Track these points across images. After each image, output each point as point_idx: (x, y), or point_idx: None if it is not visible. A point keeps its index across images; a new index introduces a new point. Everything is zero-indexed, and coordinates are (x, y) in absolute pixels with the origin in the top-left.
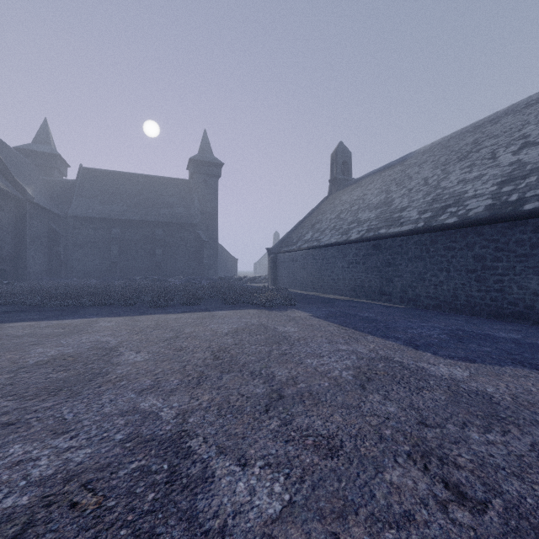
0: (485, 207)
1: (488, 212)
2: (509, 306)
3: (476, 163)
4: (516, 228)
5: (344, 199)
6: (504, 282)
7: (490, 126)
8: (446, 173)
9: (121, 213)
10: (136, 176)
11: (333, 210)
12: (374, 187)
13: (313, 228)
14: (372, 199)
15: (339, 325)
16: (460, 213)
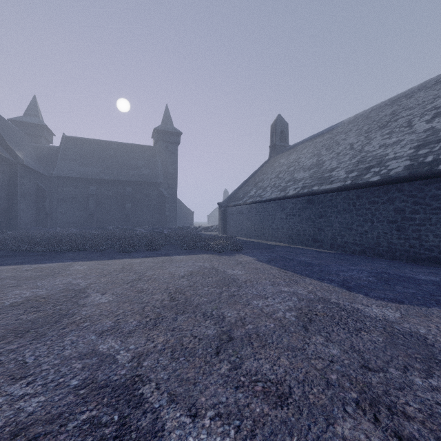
0: (404, 167)
1: (407, 171)
2: (426, 251)
3: (394, 131)
4: (432, 185)
5: (282, 161)
6: (421, 231)
7: (405, 100)
8: (369, 139)
9: (97, 174)
10: (110, 143)
11: (273, 171)
12: (307, 151)
13: (256, 186)
14: (306, 161)
15: (280, 268)
16: (382, 172)
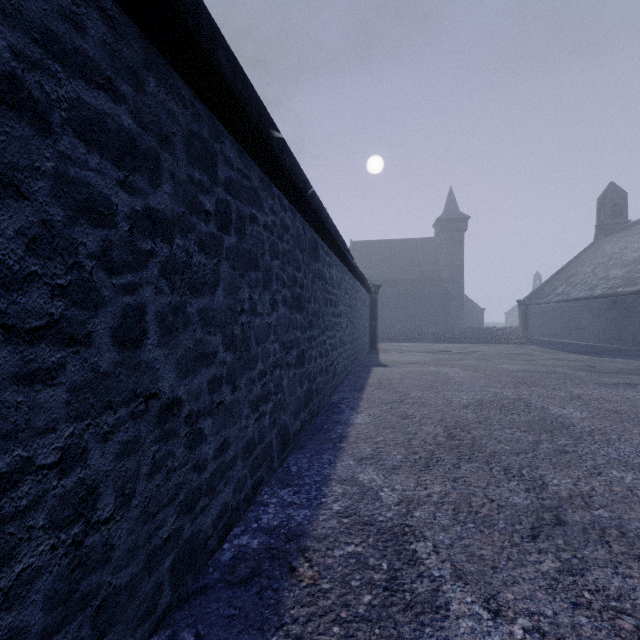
0: None
1: None
2: None
3: None
4: None
5: (606, 250)
6: None
7: None
8: None
9: (382, 275)
10: (390, 242)
11: (592, 262)
12: (637, 240)
13: (567, 281)
14: (628, 255)
15: (554, 350)
16: None
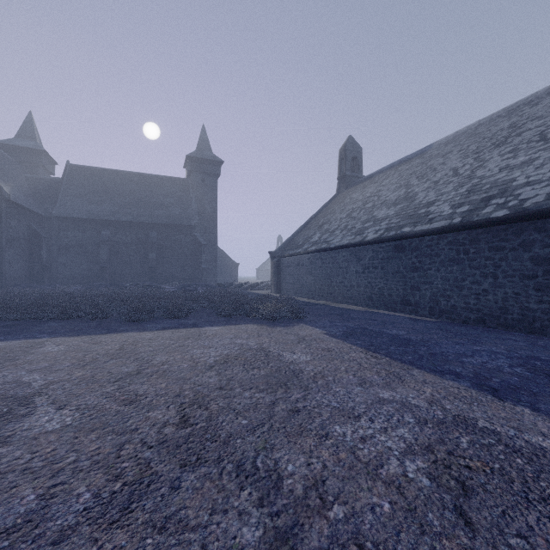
0: (547, 195)
1: None
2: None
3: (520, 147)
4: None
5: (355, 196)
6: None
7: (529, 108)
8: (481, 160)
9: (111, 214)
10: (129, 174)
11: (343, 208)
12: (390, 182)
13: (321, 229)
14: (389, 195)
15: (366, 350)
16: (511, 204)
